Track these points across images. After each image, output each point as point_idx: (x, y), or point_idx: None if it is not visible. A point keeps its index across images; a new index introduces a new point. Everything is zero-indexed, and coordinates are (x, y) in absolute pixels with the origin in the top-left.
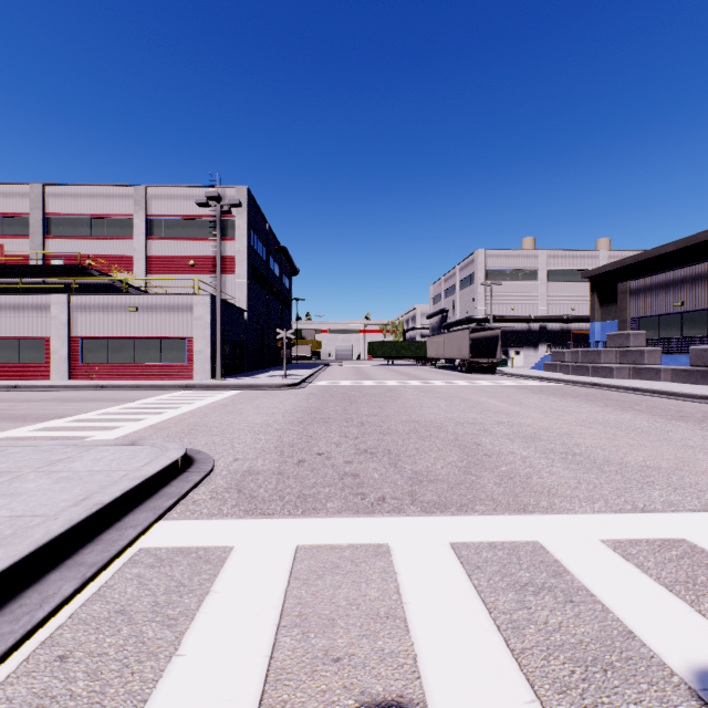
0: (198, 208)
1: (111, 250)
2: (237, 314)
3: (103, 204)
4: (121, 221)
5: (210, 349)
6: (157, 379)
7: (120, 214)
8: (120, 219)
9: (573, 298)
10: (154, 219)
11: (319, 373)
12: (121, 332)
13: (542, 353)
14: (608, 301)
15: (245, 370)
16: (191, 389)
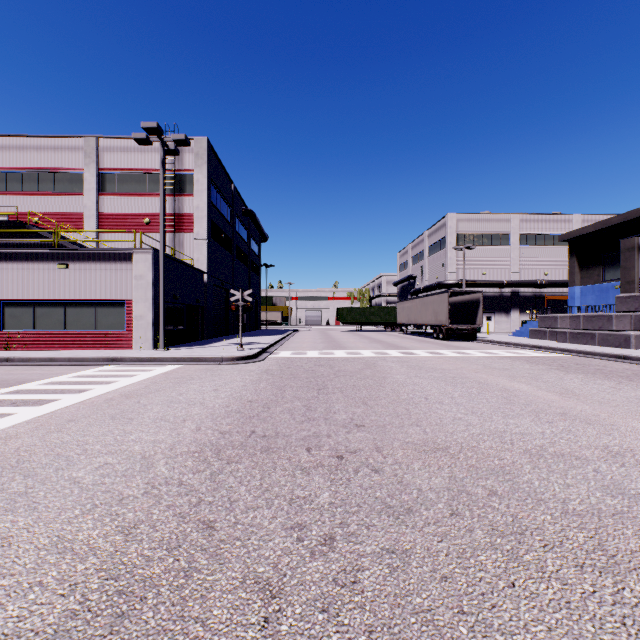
0: (154, 161)
1: (59, 207)
2: (193, 276)
3: (51, 157)
4: (70, 176)
5: (153, 313)
6: (91, 349)
7: (69, 167)
8: (69, 173)
9: (546, 262)
10: (106, 173)
11: (285, 340)
12: (48, 293)
13: (514, 319)
14: (590, 264)
15: (204, 336)
16: (117, 364)
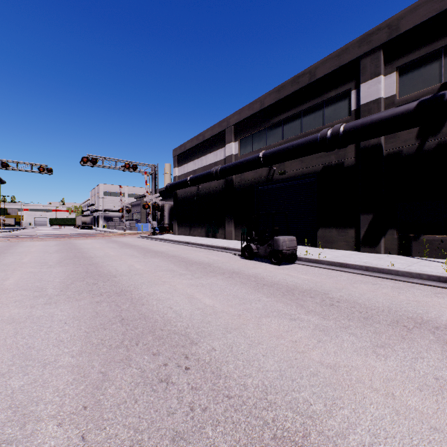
0: None
1: None
2: None
3: None
4: None
5: None
6: None
7: None
8: None
9: None
10: None
11: (17, 230)
12: None
13: None
14: None
15: None
16: None
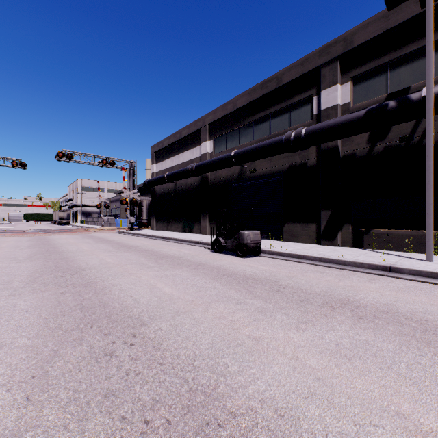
0: None
1: None
2: None
3: None
4: None
5: None
6: None
7: None
8: None
9: None
10: None
11: None
12: None
13: None
14: None
15: None
16: None
